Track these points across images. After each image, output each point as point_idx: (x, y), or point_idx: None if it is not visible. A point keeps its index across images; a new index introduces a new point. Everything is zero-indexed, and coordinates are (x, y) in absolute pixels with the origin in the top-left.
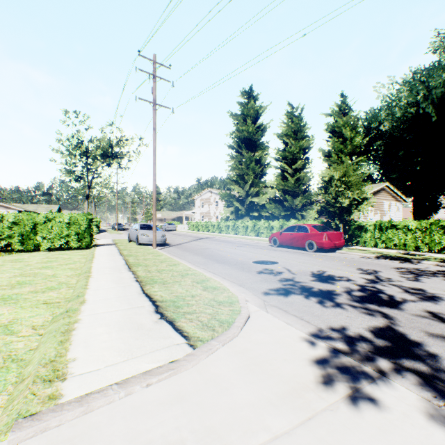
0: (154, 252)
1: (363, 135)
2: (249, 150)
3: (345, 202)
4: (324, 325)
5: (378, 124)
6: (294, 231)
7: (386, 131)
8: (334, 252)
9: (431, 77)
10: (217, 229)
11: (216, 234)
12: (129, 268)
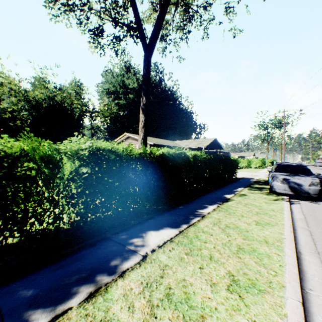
0: None
1: None
2: None
3: None
4: None
5: None
6: None
7: None
8: None
9: None
10: None
11: None
12: None
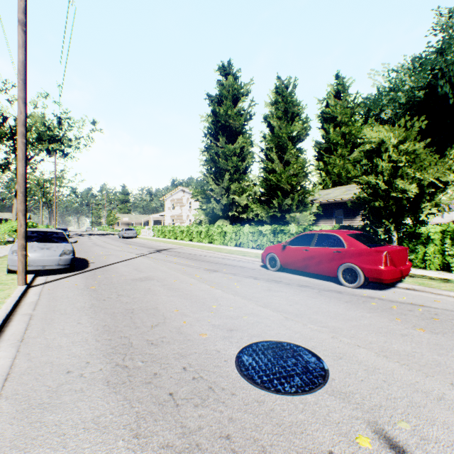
0: None
1: (361, 125)
2: (229, 139)
3: (409, 189)
4: None
5: (379, 112)
6: (311, 245)
7: (388, 120)
8: (394, 287)
9: (451, 48)
10: (188, 235)
11: (184, 243)
12: None
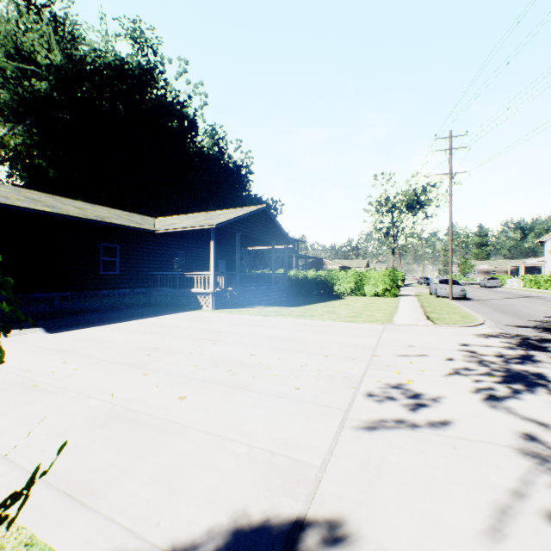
0: (446, 302)
1: None
2: None
3: None
4: (514, 333)
5: None
6: None
7: None
8: None
9: None
10: None
11: None
12: (421, 307)
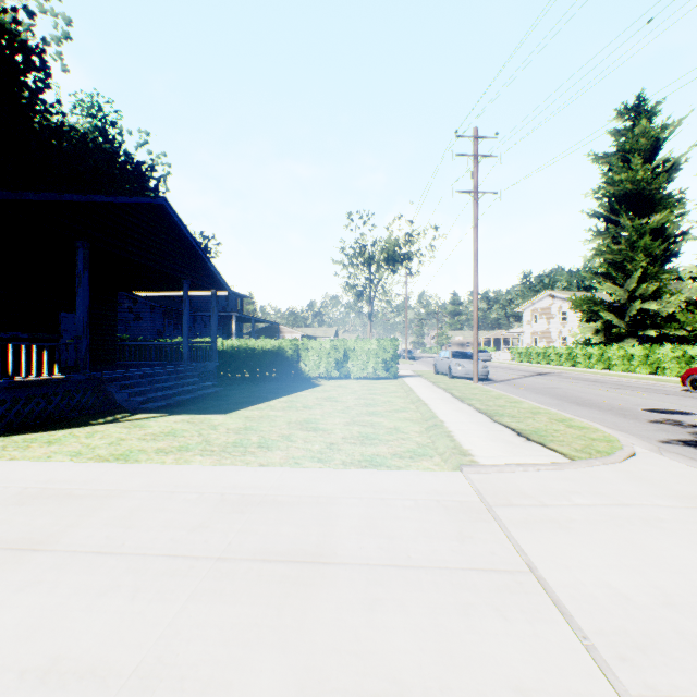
0: (477, 387)
1: None
2: (636, 214)
3: None
4: None
5: None
6: None
7: None
8: None
9: None
10: (567, 359)
11: (565, 368)
12: (461, 401)
